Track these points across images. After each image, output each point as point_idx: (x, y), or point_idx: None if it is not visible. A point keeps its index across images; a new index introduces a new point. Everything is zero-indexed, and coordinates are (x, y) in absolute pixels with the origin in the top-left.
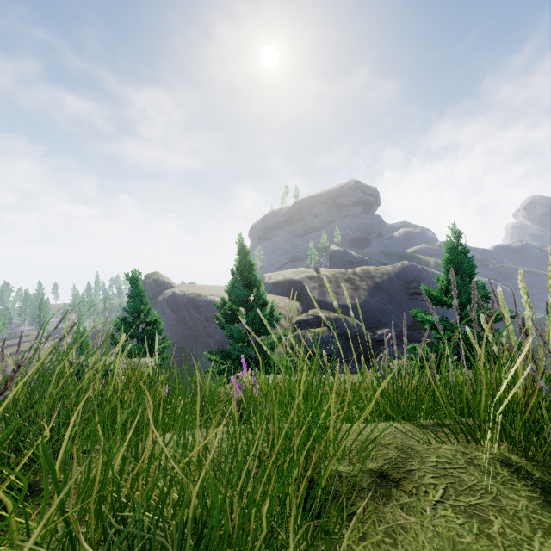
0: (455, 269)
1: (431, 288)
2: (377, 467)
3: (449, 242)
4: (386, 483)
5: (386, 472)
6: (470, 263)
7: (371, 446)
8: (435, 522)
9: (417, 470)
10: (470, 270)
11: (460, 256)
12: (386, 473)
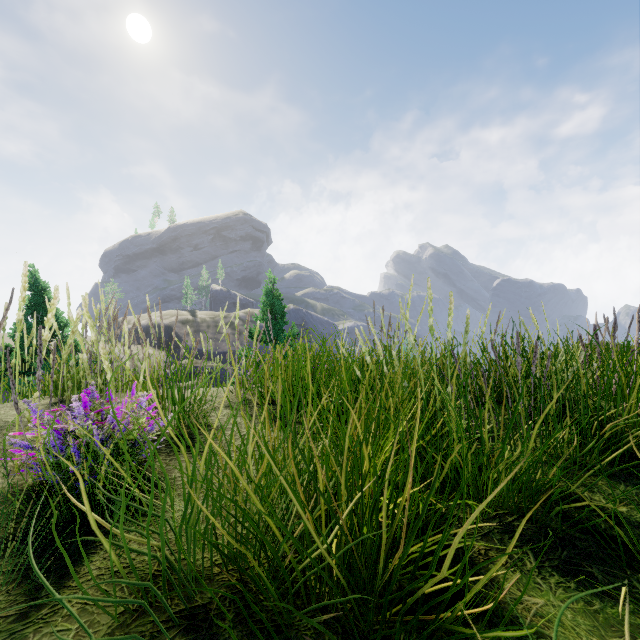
0: (270, 310)
1: (253, 328)
2: None
3: (265, 287)
4: None
5: None
6: (279, 306)
7: None
8: None
9: None
10: (279, 312)
11: (272, 300)
12: None
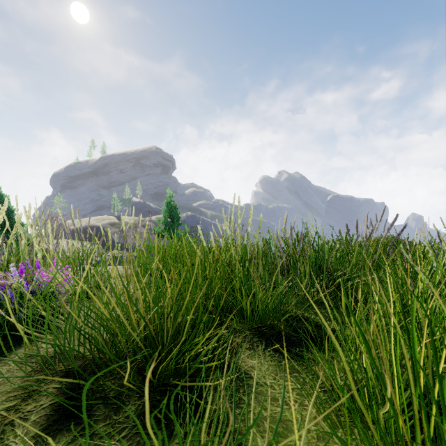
0: (169, 216)
1: (158, 228)
2: None
3: (166, 200)
4: None
5: None
6: (175, 213)
7: None
8: None
9: None
10: (175, 217)
11: (171, 209)
12: None
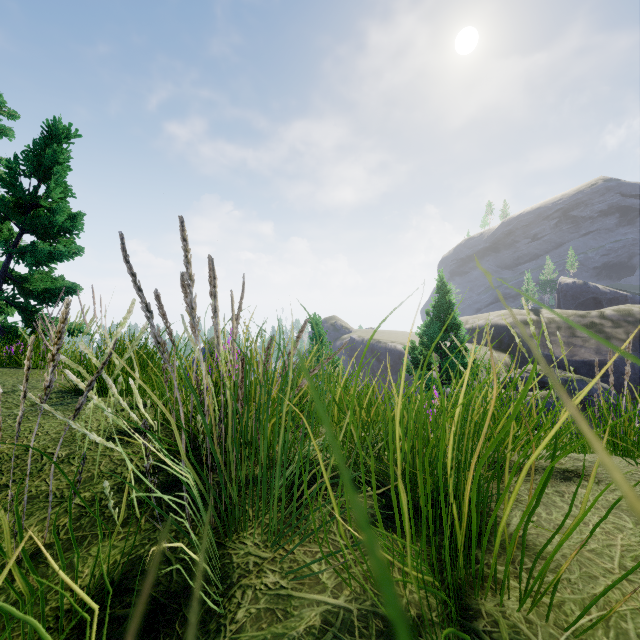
0: None
1: None
2: (563, 467)
3: None
4: (569, 475)
5: (571, 470)
6: None
7: (563, 458)
8: (607, 496)
9: (607, 474)
10: None
11: None
12: (571, 471)
